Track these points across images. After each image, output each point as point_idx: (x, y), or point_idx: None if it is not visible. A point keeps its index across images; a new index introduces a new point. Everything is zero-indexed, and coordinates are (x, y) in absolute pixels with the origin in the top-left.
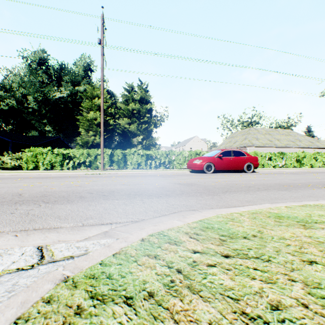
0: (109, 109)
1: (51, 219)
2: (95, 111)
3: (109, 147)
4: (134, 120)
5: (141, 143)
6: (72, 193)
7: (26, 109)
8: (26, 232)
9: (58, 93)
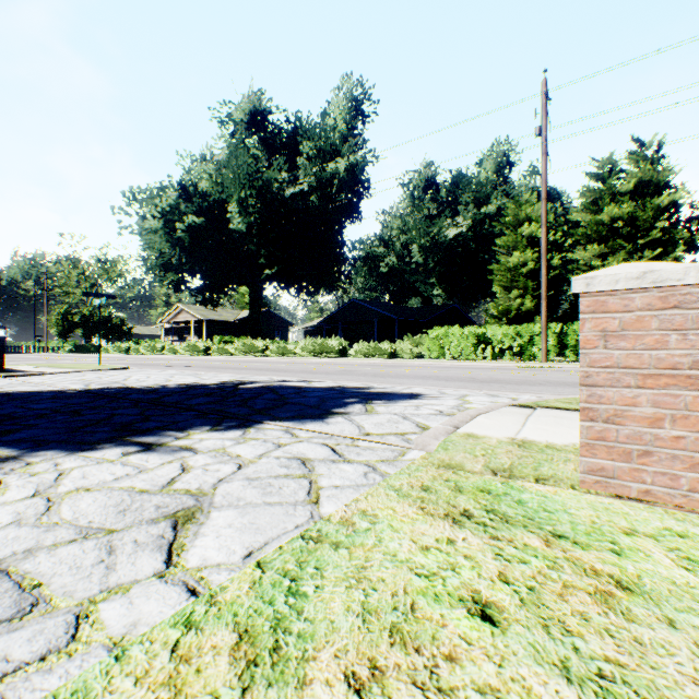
0: (550, 234)
1: (528, 390)
2: (522, 250)
3: (551, 316)
4: (615, 245)
5: None
6: (525, 381)
7: (407, 266)
8: (519, 392)
9: (452, 228)
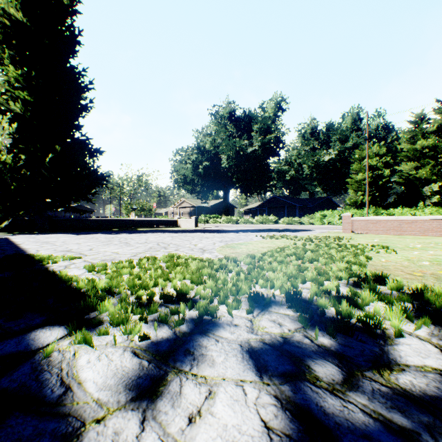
0: (383, 158)
1: None
2: (363, 172)
3: (379, 204)
4: (424, 162)
5: (438, 193)
6: None
7: (300, 175)
8: None
9: (326, 156)
